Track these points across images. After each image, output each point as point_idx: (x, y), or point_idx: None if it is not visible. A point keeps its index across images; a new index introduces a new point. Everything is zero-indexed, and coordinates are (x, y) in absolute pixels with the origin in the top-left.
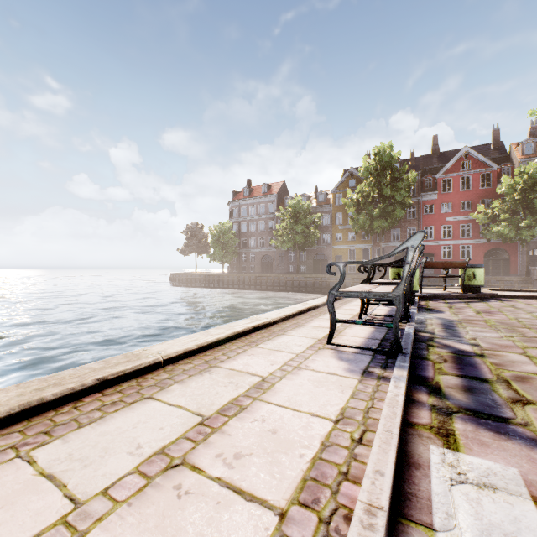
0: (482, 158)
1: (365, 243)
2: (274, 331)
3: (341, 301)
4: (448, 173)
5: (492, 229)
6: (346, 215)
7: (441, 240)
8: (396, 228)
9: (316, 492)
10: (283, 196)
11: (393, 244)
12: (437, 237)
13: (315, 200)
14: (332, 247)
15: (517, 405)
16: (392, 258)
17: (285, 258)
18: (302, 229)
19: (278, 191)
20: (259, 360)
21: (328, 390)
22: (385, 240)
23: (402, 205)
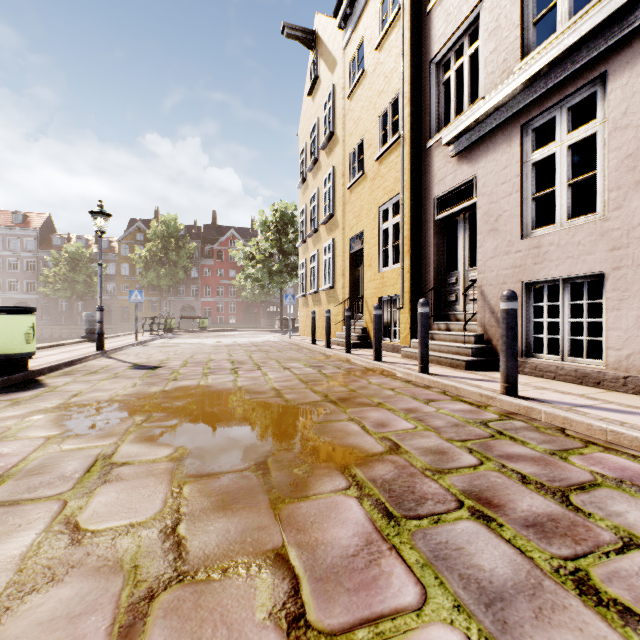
0: (242, 240)
1: (154, 296)
2: (125, 336)
3: (141, 333)
4: (222, 246)
5: (242, 294)
6: (134, 267)
7: (217, 297)
8: (182, 285)
9: (147, 338)
10: (48, 232)
11: (180, 298)
12: (214, 295)
13: (96, 245)
14: (118, 297)
15: (175, 338)
16: (179, 310)
17: (54, 308)
18: (84, 279)
19: (42, 226)
20: (129, 337)
21: (146, 337)
22: (173, 294)
23: (185, 269)
